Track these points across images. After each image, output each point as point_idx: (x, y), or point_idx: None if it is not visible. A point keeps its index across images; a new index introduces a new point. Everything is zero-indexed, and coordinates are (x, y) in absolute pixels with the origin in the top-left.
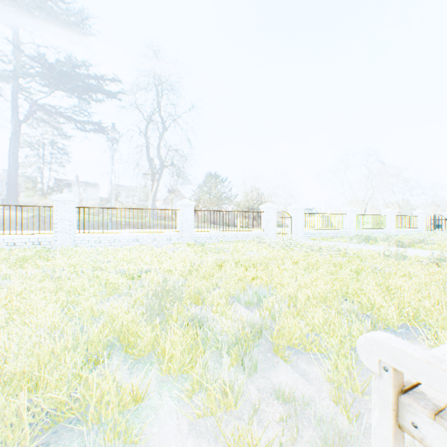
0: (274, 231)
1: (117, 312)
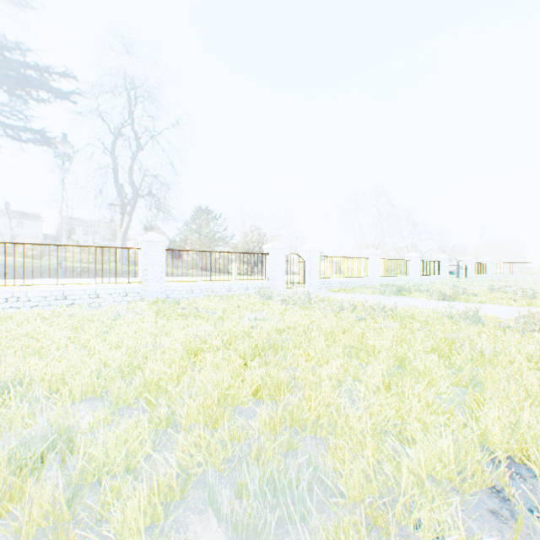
0: (282, 280)
1: None
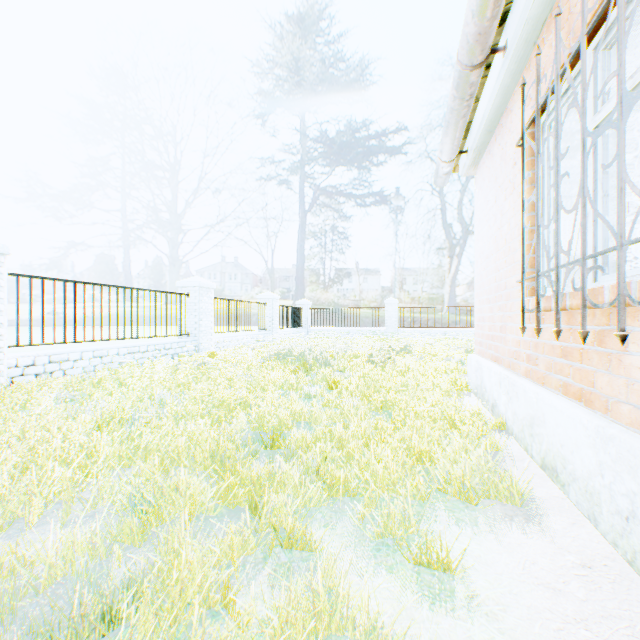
0: None
1: (452, 352)
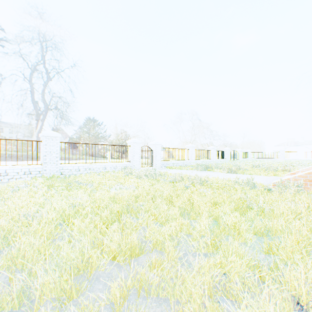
0: (139, 162)
1: None
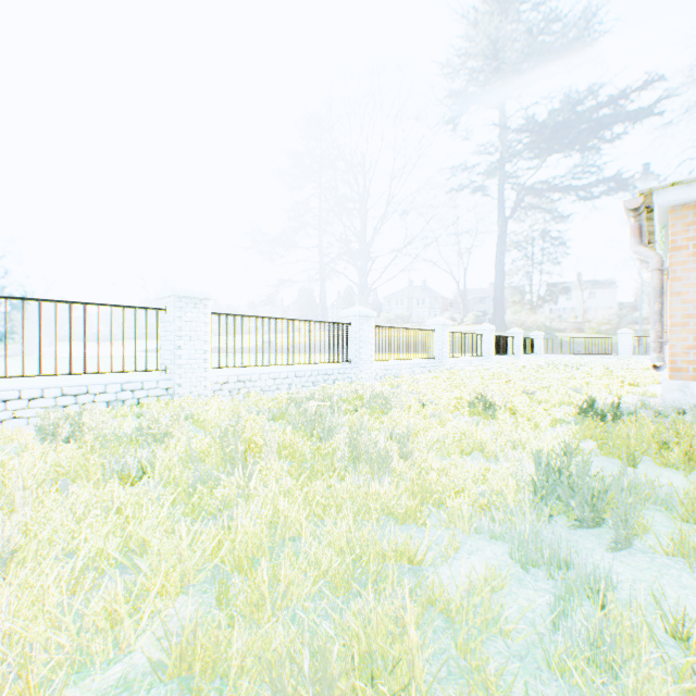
0: None
1: None
